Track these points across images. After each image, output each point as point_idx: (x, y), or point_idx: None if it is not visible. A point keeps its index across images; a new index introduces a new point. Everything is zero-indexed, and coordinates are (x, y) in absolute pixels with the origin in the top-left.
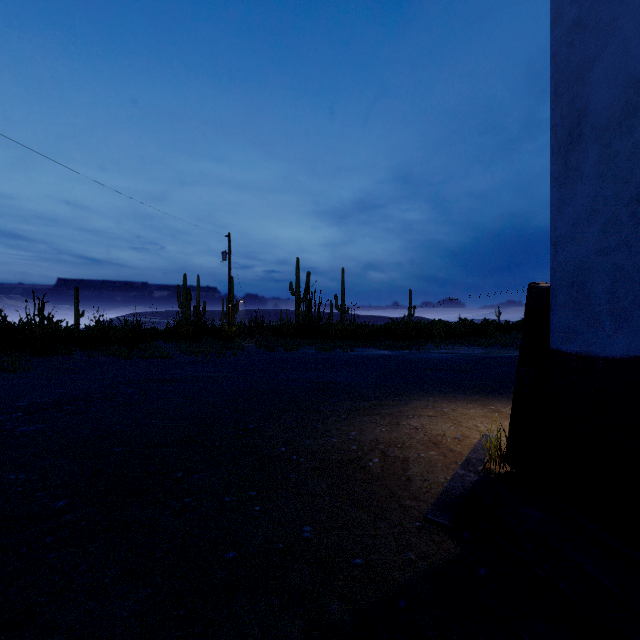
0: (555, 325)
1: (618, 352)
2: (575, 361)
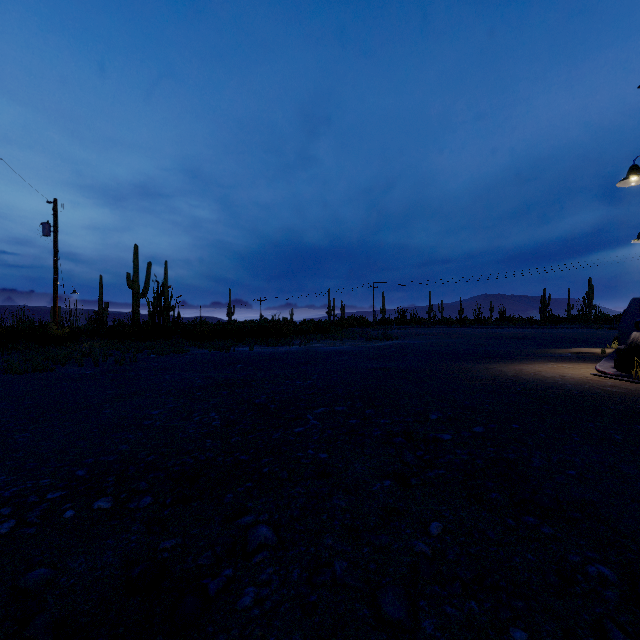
0: None
1: None
2: None
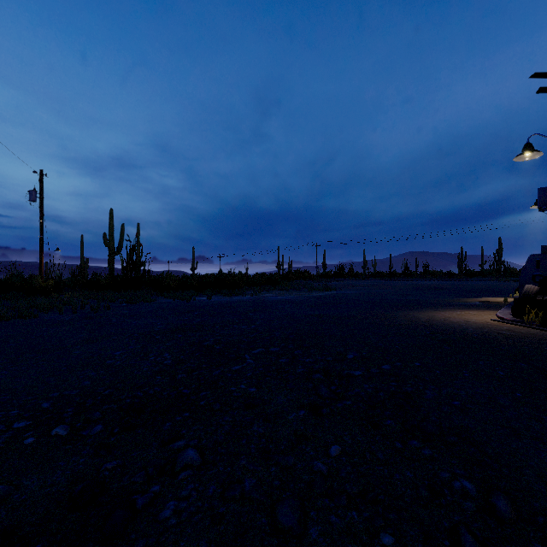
0: None
1: None
2: None
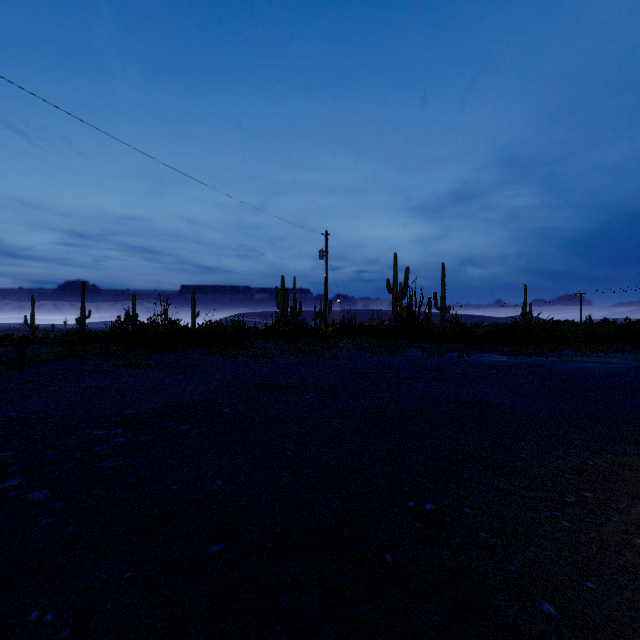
0: None
1: None
2: None
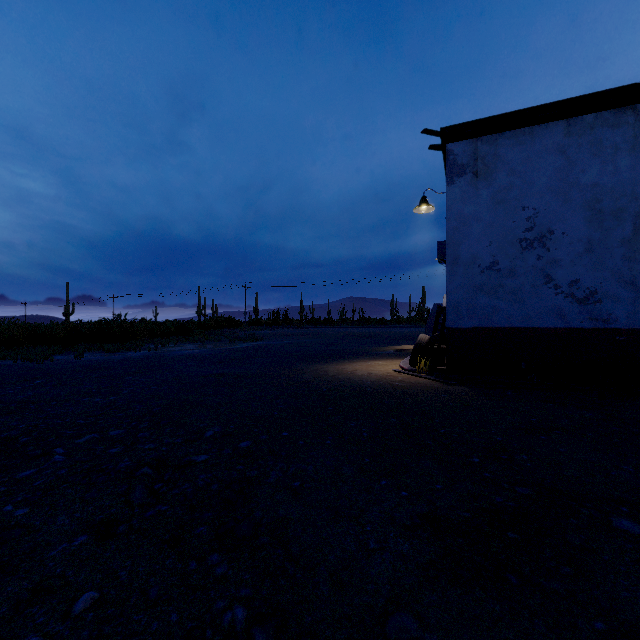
0: (448, 319)
1: (469, 326)
2: (456, 330)
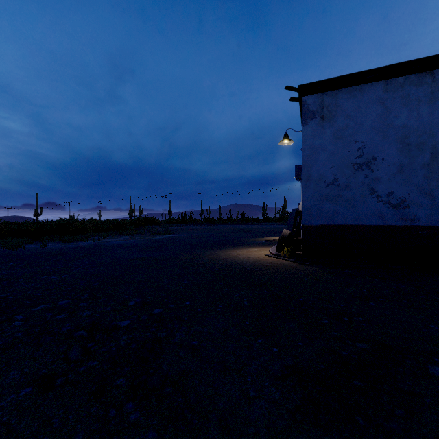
0: (303, 219)
1: (318, 224)
2: (308, 227)
